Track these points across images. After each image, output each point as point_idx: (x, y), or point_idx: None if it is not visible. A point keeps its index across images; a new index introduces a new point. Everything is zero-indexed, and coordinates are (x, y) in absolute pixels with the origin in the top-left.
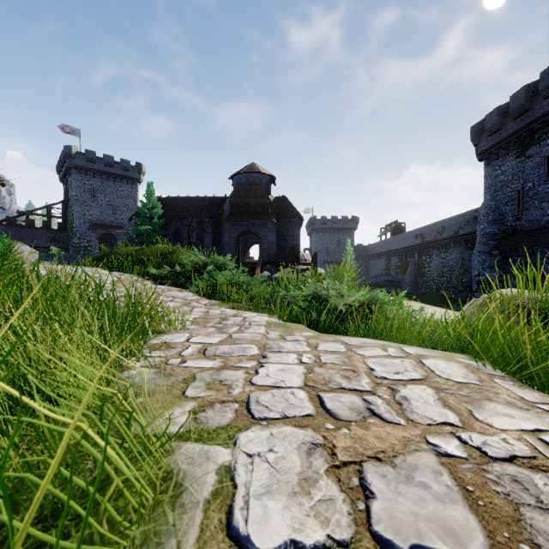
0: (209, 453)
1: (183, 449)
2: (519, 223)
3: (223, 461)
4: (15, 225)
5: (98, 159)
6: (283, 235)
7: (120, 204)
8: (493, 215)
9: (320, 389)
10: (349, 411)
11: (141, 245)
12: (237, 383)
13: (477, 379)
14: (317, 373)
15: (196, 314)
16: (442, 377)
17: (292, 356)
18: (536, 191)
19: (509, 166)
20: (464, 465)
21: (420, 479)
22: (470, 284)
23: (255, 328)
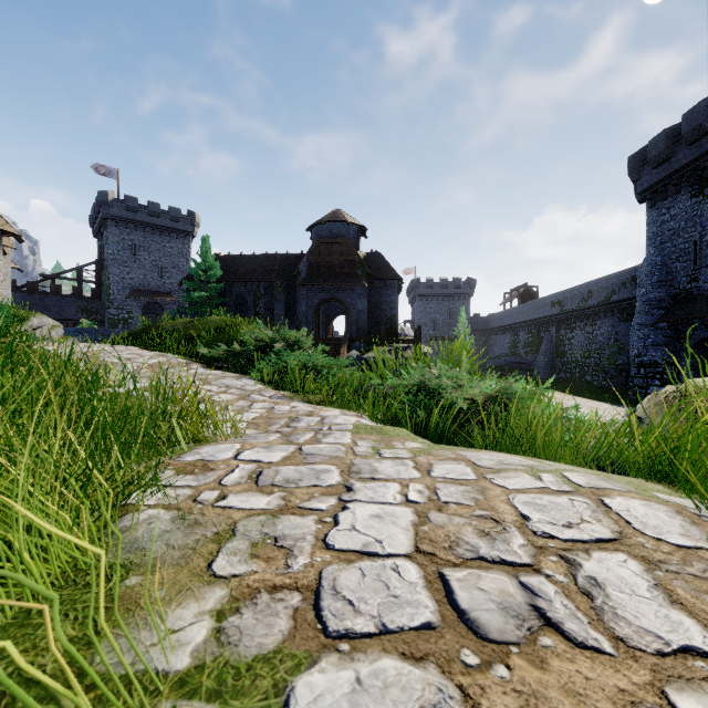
0: None
1: None
2: (695, 285)
3: None
4: (37, 291)
5: (140, 208)
6: (377, 303)
7: (168, 264)
8: (659, 275)
9: (443, 559)
10: (501, 614)
11: (194, 317)
12: (302, 543)
13: (706, 538)
14: (435, 524)
15: (257, 411)
16: (647, 536)
17: (392, 488)
18: None
19: (682, 209)
20: None
21: None
22: (627, 367)
23: (337, 436)
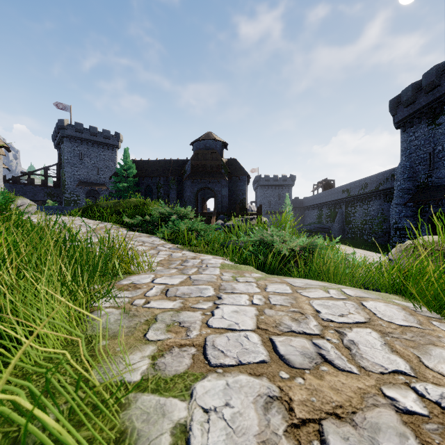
0: (165, 407)
1: (139, 401)
2: (430, 180)
3: (179, 418)
4: (19, 183)
5: (85, 130)
6: (234, 190)
7: (102, 166)
8: (408, 173)
9: (272, 332)
10: (301, 357)
11: (119, 199)
12: (194, 324)
13: (416, 322)
14: (268, 315)
15: (162, 256)
16: (384, 320)
17: (244, 297)
18: (444, 153)
19: (422, 133)
20: (428, 425)
21: (386, 444)
22: (388, 230)
23: (211, 270)
